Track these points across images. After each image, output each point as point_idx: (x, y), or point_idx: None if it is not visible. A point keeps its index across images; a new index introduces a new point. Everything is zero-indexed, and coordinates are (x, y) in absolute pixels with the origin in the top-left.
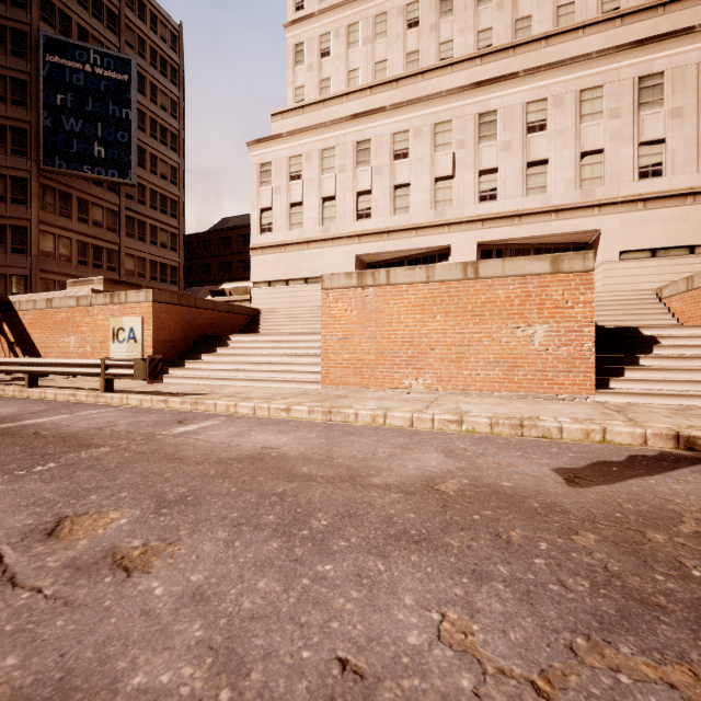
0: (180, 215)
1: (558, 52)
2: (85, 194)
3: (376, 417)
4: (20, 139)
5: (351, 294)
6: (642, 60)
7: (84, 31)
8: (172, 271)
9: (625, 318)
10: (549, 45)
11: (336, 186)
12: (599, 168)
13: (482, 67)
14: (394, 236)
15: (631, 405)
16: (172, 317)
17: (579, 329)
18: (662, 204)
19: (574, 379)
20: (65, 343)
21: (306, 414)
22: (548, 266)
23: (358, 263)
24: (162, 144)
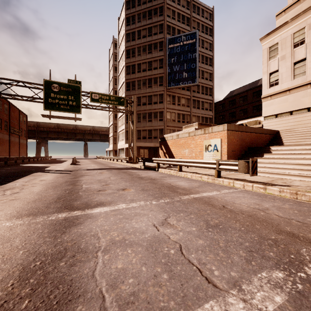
0: (213, 94)
1: None
2: (179, 94)
3: None
4: (161, 80)
5: None
6: None
7: (179, 31)
8: (209, 120)
9: None
10: None
11: None
12: None
13: None
14: None
15: None
16: (235, 137)
17: None
18: None
19: None
20: (183, 152)
21: None
22: None
23: None
24: (205, 64)
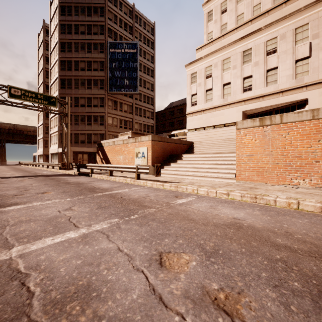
0: (154, 103)
1: None
2: (121, 100)
3: (290, 204)
4: (102, 83)
5: (255, 130)
6: None
7: (121, 36)
8: (151, 127)
9: None
10: None
11: (231, 77)
12: None
13: None
14: (267, 98)
15: None
16: (158, 146)
17: None
18: None
19: None
20: (118, 158)
21: (239, 197)
22: None
23: (243, 115)
24: (147, 75)
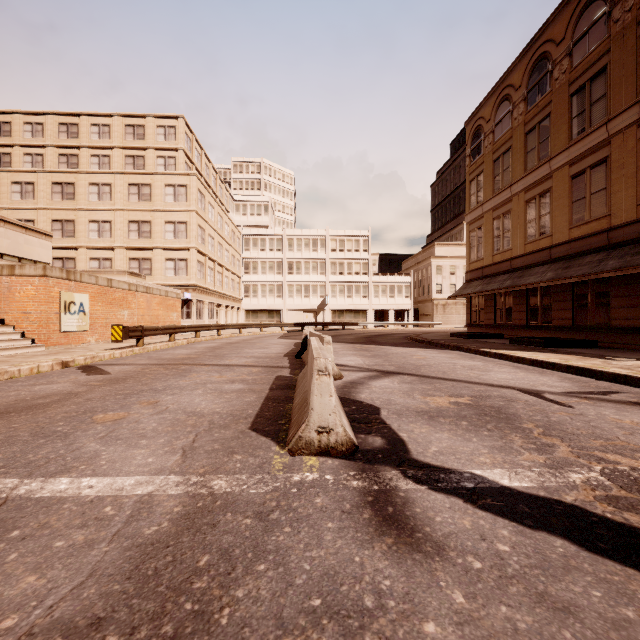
0: None
1: None
2: None
3: None
4: None
5: None
6: None
7: None
8: None
9: None
10: None
11: None
12: None
13: None
14: None
15: None
16: None
17: None
18: None
19: None
20: None
21: None
22: None
23: None
24: None
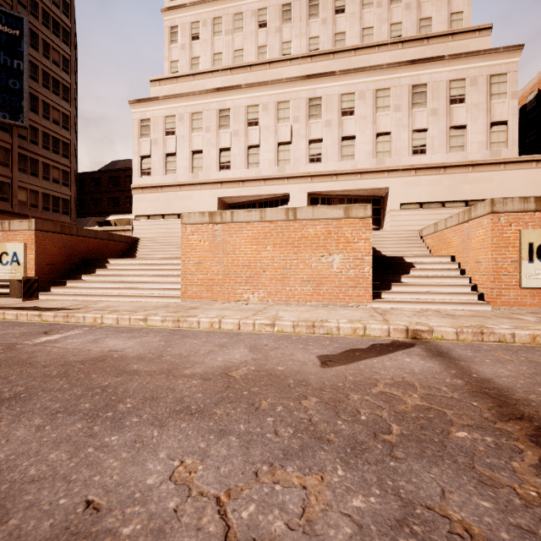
0: (71, 155)
1: (362, 60)
2: None
3: (213, 323)
4: None
5: (204, 228)
6: (414, 74)
7: None
8: (64, 203)
9: (399, 249)
10: (356, 55)
11: (203, 143)
12: (388, 145)
13: (312, 64)
14: (248, 184)
15: (392, 310)
16: (54, 243)
17: (362, 257)
18: (426, 172)
19: (359, 292)
20: None
21: (159, 323)
22: (342, 213)
23: (221, 203)
24: (54, 93)
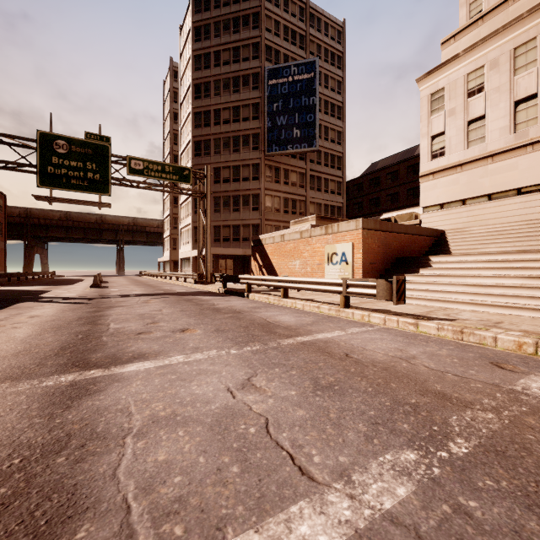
0: (343, 167)
1: None
2: (287, 165)
3: None
4: (256, 140)
5: None
6: None
7: (287, 56)
8: (338, 210)
9: None
10: None
11: (538, 82)
12: None
13: None
14: None
15: None
16: (375, 241)
17: None
18: None
19: None
20: (292, 265)
21: None
22: None
23: None
24: (331, 116)
